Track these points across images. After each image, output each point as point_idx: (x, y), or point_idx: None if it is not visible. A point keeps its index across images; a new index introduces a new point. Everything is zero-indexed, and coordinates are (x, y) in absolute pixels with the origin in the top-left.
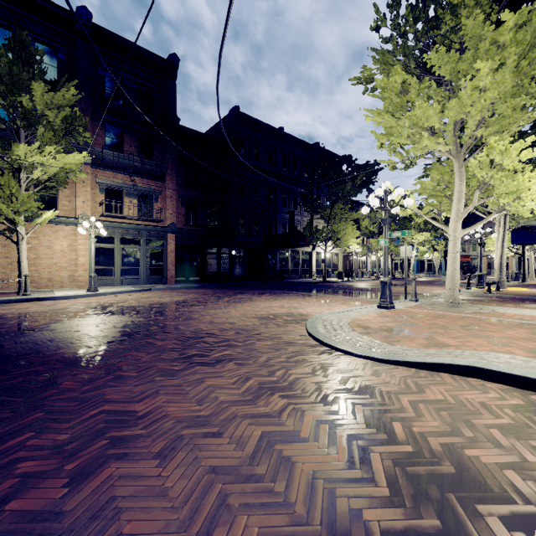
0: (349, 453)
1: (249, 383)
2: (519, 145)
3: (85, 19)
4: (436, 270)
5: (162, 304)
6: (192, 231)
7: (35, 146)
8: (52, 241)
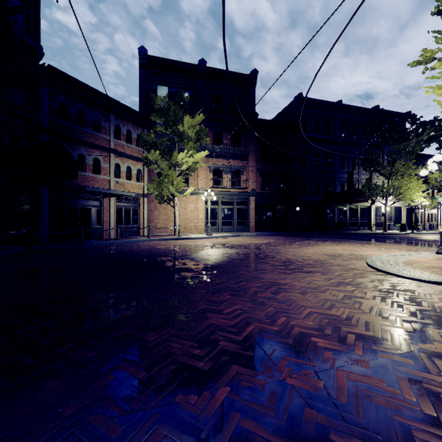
0: (391, 305)
1: (332, 281)
2: None
3: (203, 66)
4: None
5: (255, 244)
6: (266, 194)
7: (185, 152)
8: (186, 205)
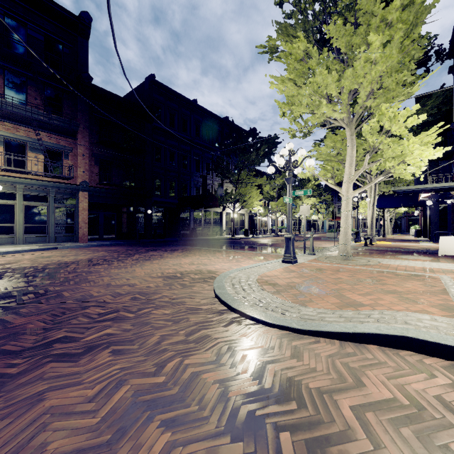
0: None
1: (119, 396)
2: (406, 112)
3: None
4: (320, 229)
5: (61, 264)
6: (106, 190)
7: None
8: None
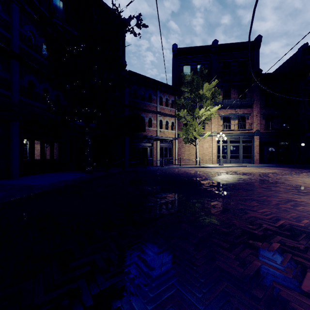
0: None
1: None
2: None
3: (215, 45)
4: None
5: (262, 173)
6: (269, 133)
7: (204, 108)
8: (203, 144)
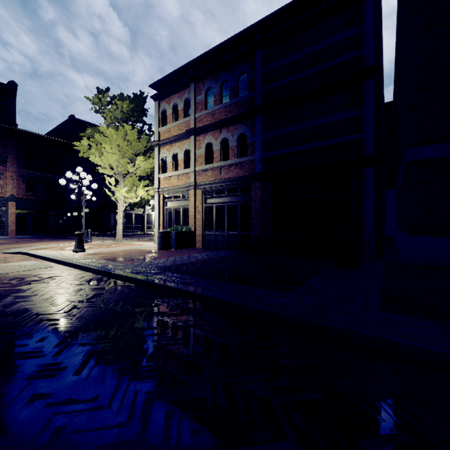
0: None
1: None
2: (113, 179)
3: None
4: None
5: None
6: (30, 200)
7: None
8: None
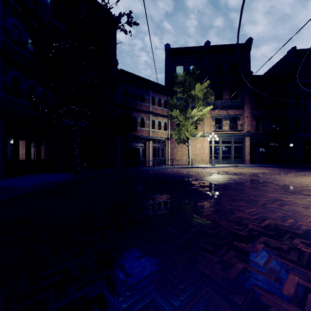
0: None
1: None
2: None
3: (207, 46)
4: None
5: (252, 173)
6: (260, 134)
7: (196, 109)
8: (195, 144)
